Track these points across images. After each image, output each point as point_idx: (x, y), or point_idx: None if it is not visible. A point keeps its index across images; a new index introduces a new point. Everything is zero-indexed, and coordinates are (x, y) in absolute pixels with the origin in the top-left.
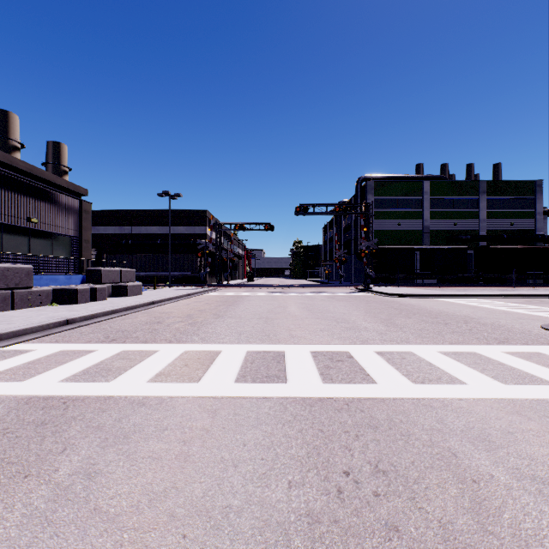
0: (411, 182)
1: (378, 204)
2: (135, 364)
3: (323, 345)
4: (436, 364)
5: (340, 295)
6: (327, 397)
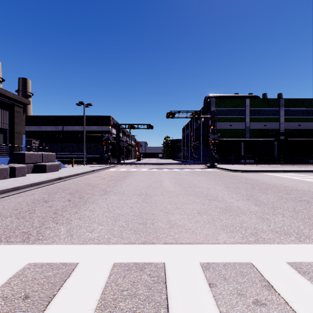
0: (238, 99)
1: (218, 113)
2: None
3: (212, 245)
4: None
5: (198, 170)
6: None
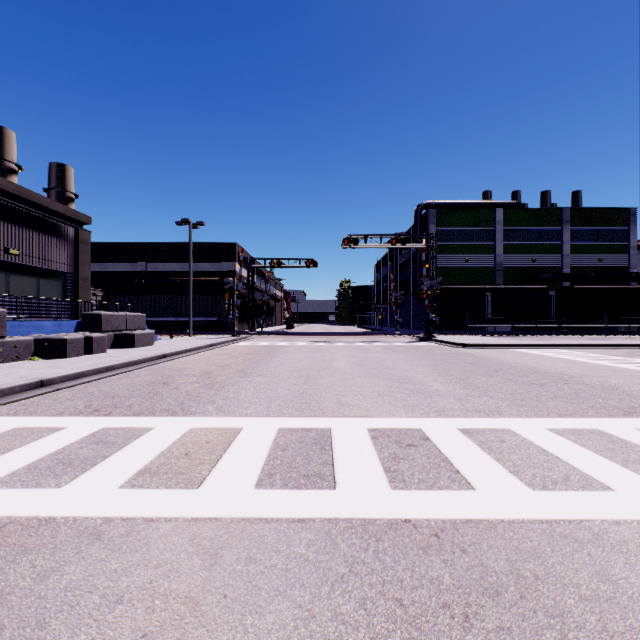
0: (481, 209)
1: (442, 236)
2: (111, 452)
3: (385, 418)
4: (552, 451)
5: (398, 345)
6: (401, 519)
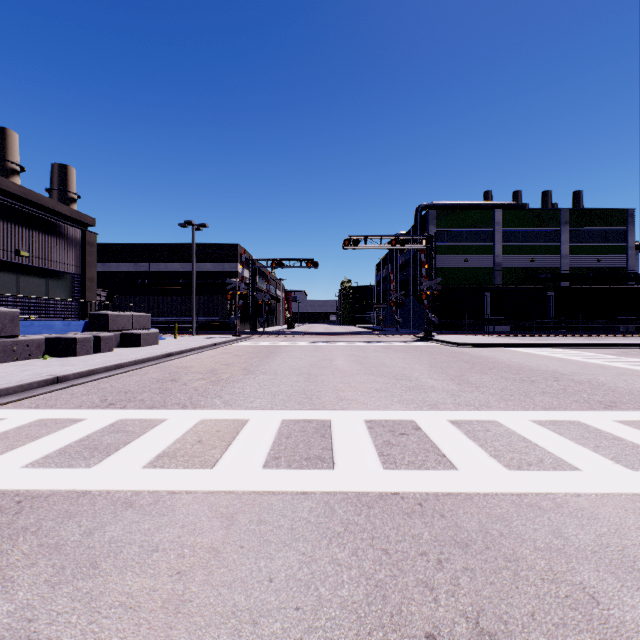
0: (480, 210)
1: (441, 237)
2: (131, 439)
3: (381, 411)
4: (531, 438)
5: (398, 345)
6: (390, 492)
